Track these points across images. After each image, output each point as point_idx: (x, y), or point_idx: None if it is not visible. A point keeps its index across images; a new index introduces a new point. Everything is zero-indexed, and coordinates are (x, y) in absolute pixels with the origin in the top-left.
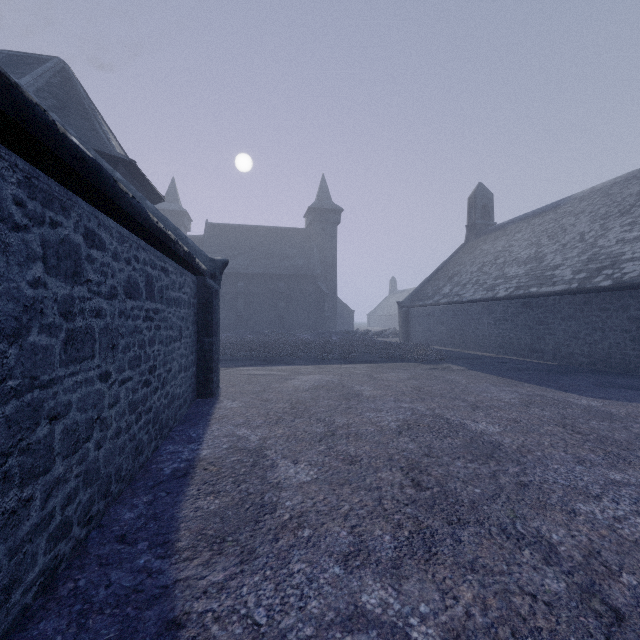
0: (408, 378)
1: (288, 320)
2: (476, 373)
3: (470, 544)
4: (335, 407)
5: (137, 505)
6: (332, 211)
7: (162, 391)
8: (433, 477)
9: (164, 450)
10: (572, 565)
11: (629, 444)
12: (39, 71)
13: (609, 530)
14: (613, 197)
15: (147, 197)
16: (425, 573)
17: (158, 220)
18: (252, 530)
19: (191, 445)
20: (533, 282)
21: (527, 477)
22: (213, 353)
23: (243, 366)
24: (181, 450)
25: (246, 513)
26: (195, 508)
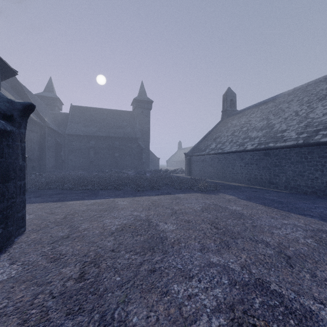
0: (201, 210)
1: (121, 163)
2: (247, 202)
3: None
4: (135, 270)
5: None
6: (147, 102)
7: None
8: None
9: None
10: None
11: None
12: None
13: None
14: (310, 91)
15: (2, 70)
16: None
17: None
18: None
19: None
20: (270, 140)
21: None
22: None
23: (73, 200)
24: None
25: None
26: None
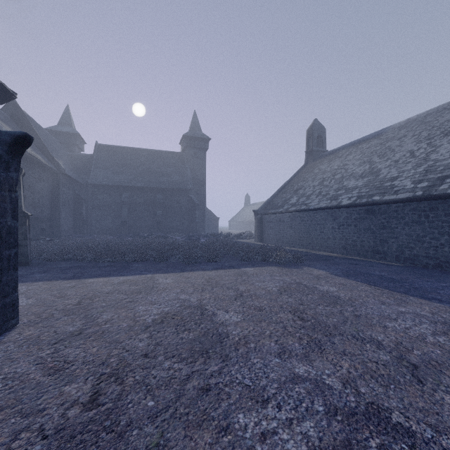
0: (279, 292)
1: (166, 225)
2: (344, 280)
3: None
4: (178, 389)
5: None
6: (202, 139)
7: None
8: None
9: None
10: None
11: None
12: None
13: None
14: (431, 123)
15: None
16: None
17: None
18: None
19: None
20: (374, 192)
21: None
22: None
23: (94, 276)
24: None
25: None
26: None
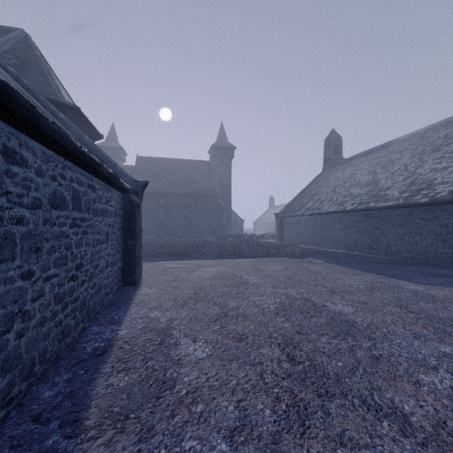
0: (283, 269)
1: (196, 226)
2: (332, 265)
3: (337, 416)
4: (228, 293)
5: (57, 383)
6: (228, 148)
7: (89, 283)
8: (304, 352)
9: (90, 331)
10: (425, 436)
11: (451, 321)
12: (5, 38)
13: (449, 400)
14: (427, 139)
15: (90, 135)
16: (301, 448)
17: (93, 150)
18: (153, 406)
19: (112, 326)
20: (371, 199)
21: (378, 351)
22: (135, 252)
23: (161, 260)
24: (103, 331)
25: (149, 389)
26: (107, 385)
